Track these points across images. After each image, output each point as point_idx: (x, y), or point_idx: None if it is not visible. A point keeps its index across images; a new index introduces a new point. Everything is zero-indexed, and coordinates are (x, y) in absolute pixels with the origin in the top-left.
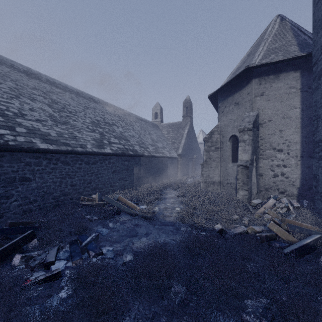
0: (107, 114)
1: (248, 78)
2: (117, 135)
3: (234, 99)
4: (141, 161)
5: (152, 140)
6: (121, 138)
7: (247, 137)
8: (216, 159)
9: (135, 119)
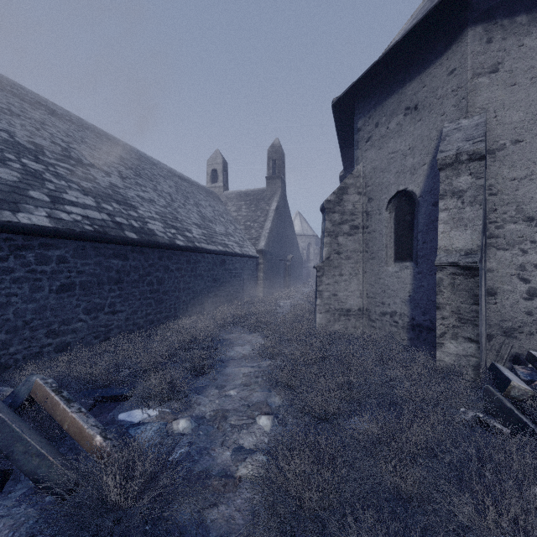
0: (83, 144)
1: (452, 30)
2: (97, 188)
3: (405, 99)
4: (165, 259)
5: (202, 217)
6: (109, 198)
7: (467, 181)
8: (352, 255)
9: (165, 174)
